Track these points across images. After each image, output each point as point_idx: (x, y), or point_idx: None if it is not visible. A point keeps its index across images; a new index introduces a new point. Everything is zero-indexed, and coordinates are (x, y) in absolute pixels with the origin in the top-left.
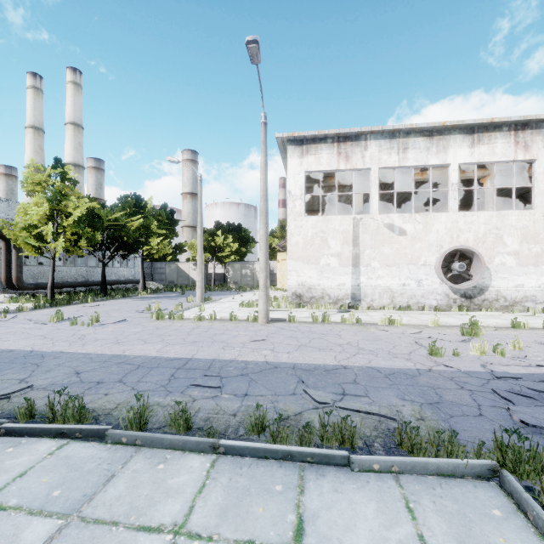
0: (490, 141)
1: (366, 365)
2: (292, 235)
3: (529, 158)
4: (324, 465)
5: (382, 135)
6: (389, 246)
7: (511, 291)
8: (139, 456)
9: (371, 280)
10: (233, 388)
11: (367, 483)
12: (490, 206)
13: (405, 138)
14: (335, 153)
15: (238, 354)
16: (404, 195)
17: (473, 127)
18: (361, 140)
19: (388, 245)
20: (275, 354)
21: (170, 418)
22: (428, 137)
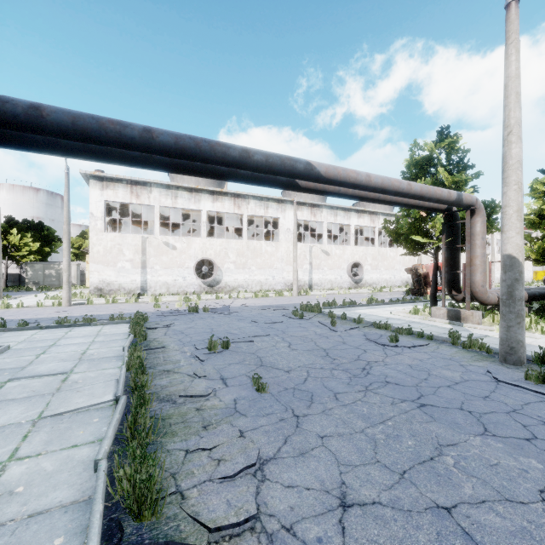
0: (222, 201)
1: (121, 313)
2: (95, 245)
3: (241, 213)
4: (82, 326)
5: (161, 186)
6: (166, 256)
7: (232, 283)
8: (9, 332)
9: (155, 277)
10: (46, 322)
11: (94, 326)
12: (230, 234)
13: (176, 190)
14: (129, 191)
15: (47, 316)
16: (197, 217)
17: (214, 192)
18: (148, 186)
19: (165, 255)
20: (72, 314)
21: (18, 325)
22: (190, 192)
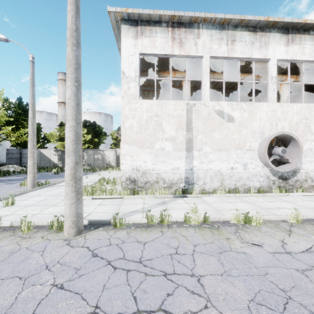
0: (300, 42)
1: None
2: (126, 117)
3: None
4: None
5: (213, 25)
6: (219, 131)
7: None
8: None
9: (203, 163)
10: None
11: None
12: None
13: (233, 30)
14: (169, 37)
15: None
16: None
17: (288, 28)
18: (194, 28)
19: (218, 130)
20: None
21: None
22: (253, 32)
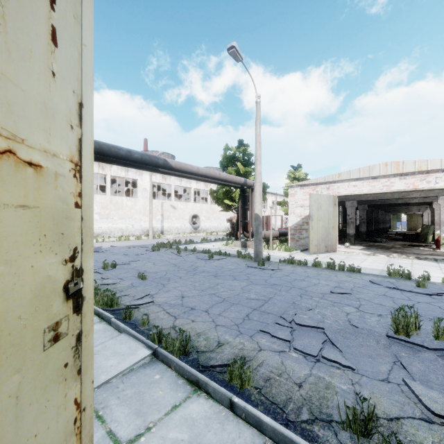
0: None
1: None
2: None
3: (105, 173)
4: None
5: None
6: None
7: (97, 230)
8: None
9: None
10: None
11: None
12: (94, 190)
13: None
14: None
15: None
16: None
17: None
18: None
19: None
20: None
21: None
22: None
